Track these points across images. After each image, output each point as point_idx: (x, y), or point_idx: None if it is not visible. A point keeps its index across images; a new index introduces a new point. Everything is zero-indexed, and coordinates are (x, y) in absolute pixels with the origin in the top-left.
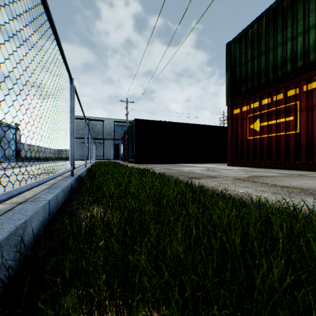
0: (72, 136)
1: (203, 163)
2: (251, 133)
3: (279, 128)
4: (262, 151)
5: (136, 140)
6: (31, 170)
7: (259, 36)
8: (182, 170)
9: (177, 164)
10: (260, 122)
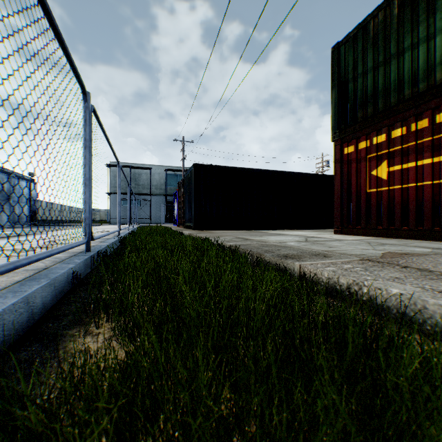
0: (87, 186)
1: (294, 229)
2: (372, 183)
3: (422, 174)
4: (392, 212)
5: (195, 196)
6: (35, 240)
7: (387, 31)
8: (265, 240)
9: (257, 231)
10: (388, 165)
